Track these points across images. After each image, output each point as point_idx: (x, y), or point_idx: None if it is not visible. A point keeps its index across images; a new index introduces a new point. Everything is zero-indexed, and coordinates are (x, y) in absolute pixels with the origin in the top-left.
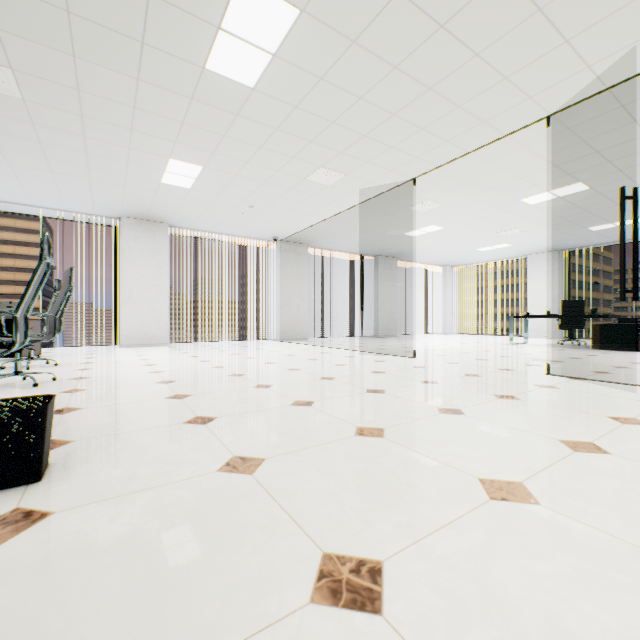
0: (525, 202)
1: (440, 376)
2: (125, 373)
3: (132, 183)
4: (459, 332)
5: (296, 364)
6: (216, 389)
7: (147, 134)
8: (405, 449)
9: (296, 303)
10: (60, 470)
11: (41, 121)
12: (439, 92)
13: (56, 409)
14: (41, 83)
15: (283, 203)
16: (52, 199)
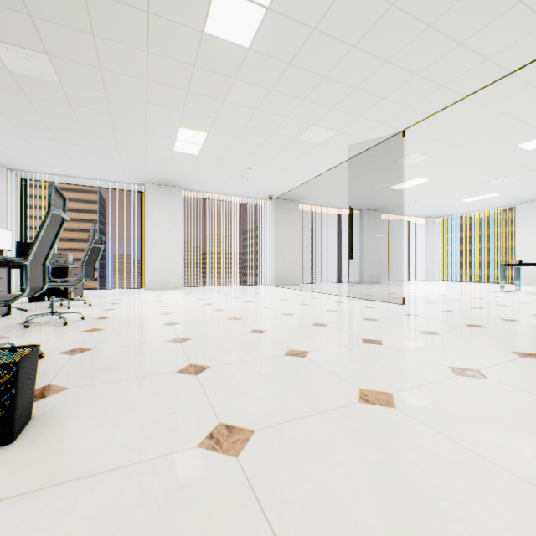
0: (522, 148)
1: (438, 326)
2: (140, 314)
3: (151, 153)
4: (441, 279)
5: (289, 309)
6: (214, 333)
7: (159, 106)
8: (428, 430)
9: (289, 253)
10: (38, 428)
11: (76, 102)
12: (439, 29)
13: (70, 349)
14: (71, 65)
15: (277, 163)
16: (93, 171)
